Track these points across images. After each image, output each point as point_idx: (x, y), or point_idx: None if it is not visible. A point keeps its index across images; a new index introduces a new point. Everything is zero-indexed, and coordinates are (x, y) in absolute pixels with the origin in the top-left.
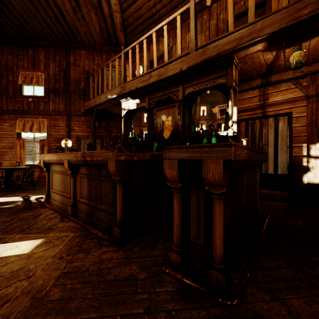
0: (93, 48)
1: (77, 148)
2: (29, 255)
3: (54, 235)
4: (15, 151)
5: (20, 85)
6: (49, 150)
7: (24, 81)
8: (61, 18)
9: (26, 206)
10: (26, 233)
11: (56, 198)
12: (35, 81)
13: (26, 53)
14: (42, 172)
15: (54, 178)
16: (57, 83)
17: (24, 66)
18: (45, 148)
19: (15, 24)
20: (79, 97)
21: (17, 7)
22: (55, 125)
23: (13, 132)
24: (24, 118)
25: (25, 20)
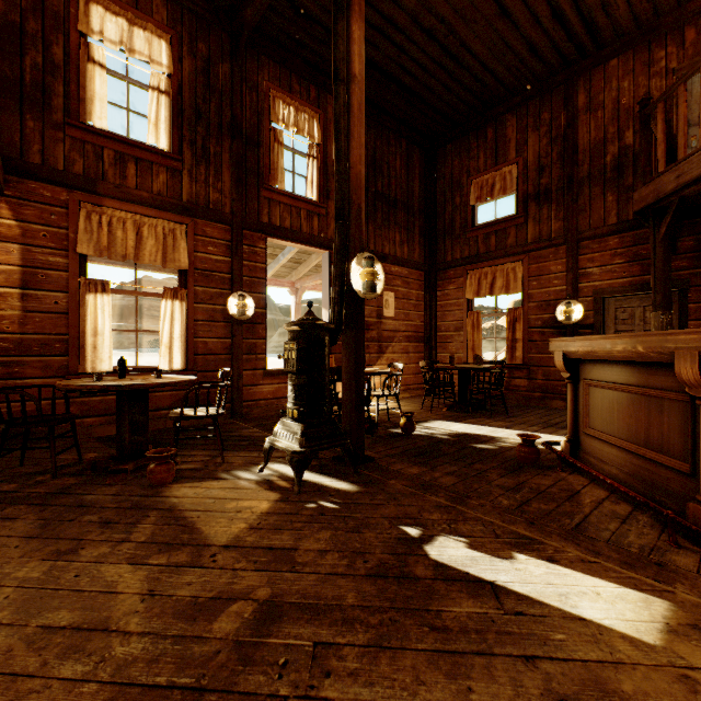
0: (650, 32)
1: (596, 321)
2: (675, 664)
3: (696, 602)
4: (464, 336)
5: (471, 209)
6: (526, 331)
7: (479, 197)
8: (566, 6)
9: (528, 457)
10: (587, 549)
11: (603, 455)
12: (498, 190)
13: (482, 139)
14: (512, 377)
15: (595, 401)
16: (543, 175)
17: (479, 168)
18: (517, 327)
19: (468, 92)
20: (602, 188)
21: (477, 51)
22: (539, 273)
23: (461, 299)
24: (478, 270)
25: (488, 69)
